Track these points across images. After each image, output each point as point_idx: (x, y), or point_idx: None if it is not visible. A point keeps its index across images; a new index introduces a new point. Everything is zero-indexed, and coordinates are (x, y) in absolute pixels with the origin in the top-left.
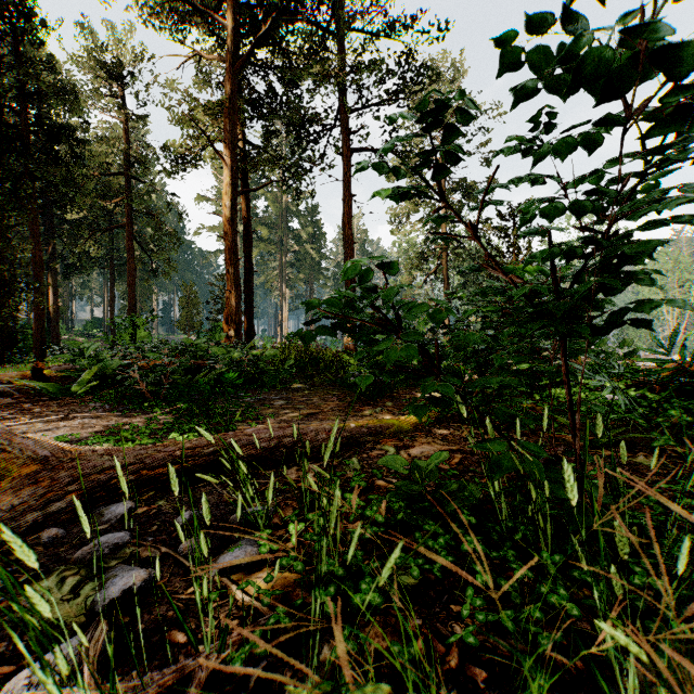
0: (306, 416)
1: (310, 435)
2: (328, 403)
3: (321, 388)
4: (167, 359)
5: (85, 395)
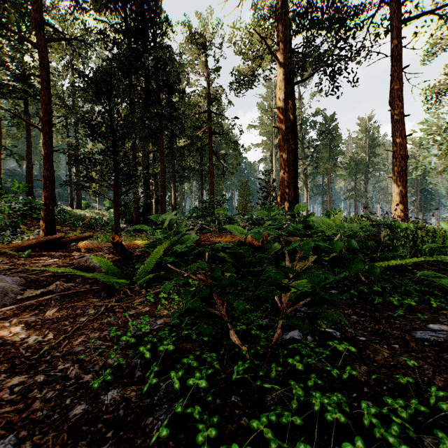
0: None
1: None
2: None
3: None
4: (297, 242)
5: (152, 280)
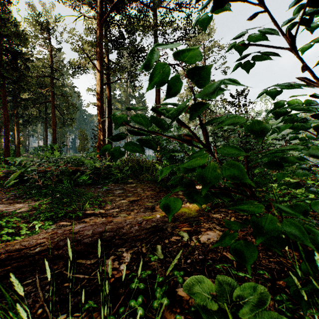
0: (131, 202)
1: (127, 225)
2: (145, 193)
3: (143, 182)
4: (53, 167)
5: (13, 186)
